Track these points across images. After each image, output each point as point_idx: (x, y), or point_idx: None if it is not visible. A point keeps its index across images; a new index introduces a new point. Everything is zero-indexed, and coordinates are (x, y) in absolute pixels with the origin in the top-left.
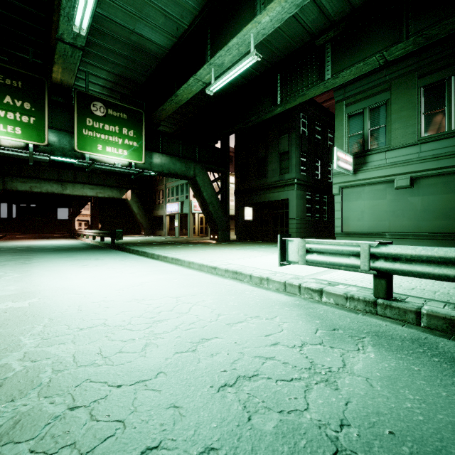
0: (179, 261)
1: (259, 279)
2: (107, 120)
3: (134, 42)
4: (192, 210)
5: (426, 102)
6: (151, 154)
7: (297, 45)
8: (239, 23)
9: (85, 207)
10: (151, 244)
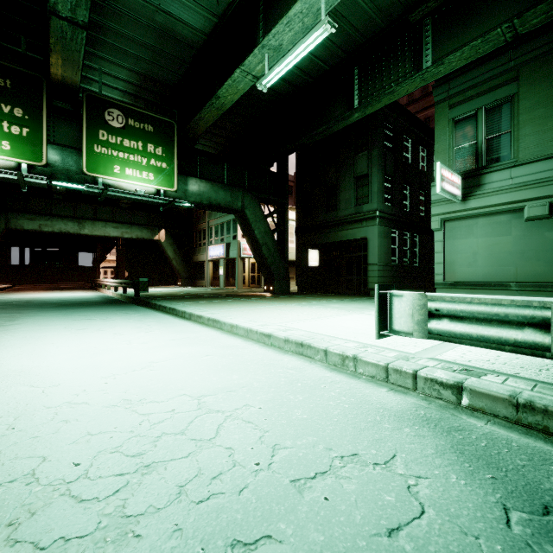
0: (218, 323)
1: (339, 357)
2: (127, 133)
3: (160, 24)
4: (241, 253)
5: None
6: (186, 179)
7: (383, 23)
8: None
9: (112, 251)
10: (185, 298)
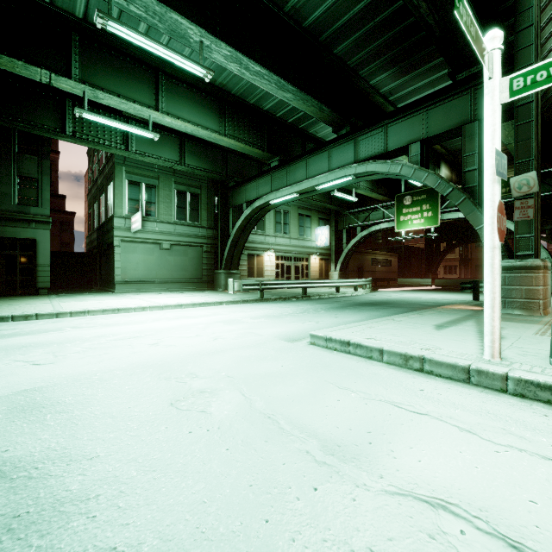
0: (123, 310)
1: (220, 303)
2: None
3: None
4: None
5: (178, 200)
6: None
7: None
8: (134, 88)
9: None
10: None
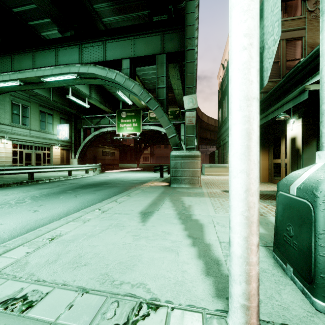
0: None
1: None
2: None
3: None
4: None
5: None
6: None
7: None
8: None
9: None
10: None
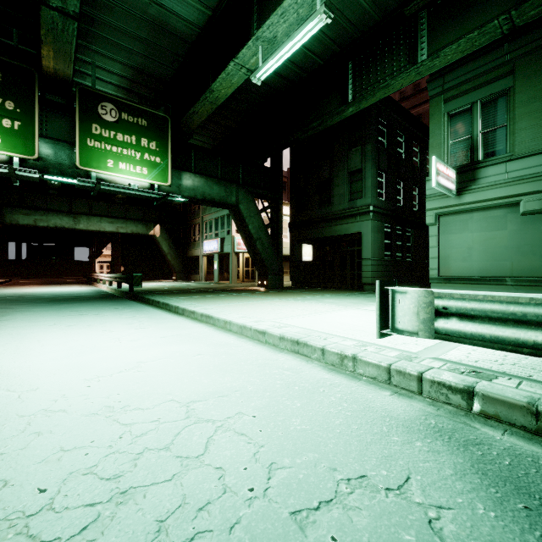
0: (211, 319)
1: (338, 356)
2: (121, 127)
3: (153, 17)
4: (235, 248)
5: None
6: (180, 174)
7: (378, 17)
8: None
9: (108, 246)
10: (179, 293)
